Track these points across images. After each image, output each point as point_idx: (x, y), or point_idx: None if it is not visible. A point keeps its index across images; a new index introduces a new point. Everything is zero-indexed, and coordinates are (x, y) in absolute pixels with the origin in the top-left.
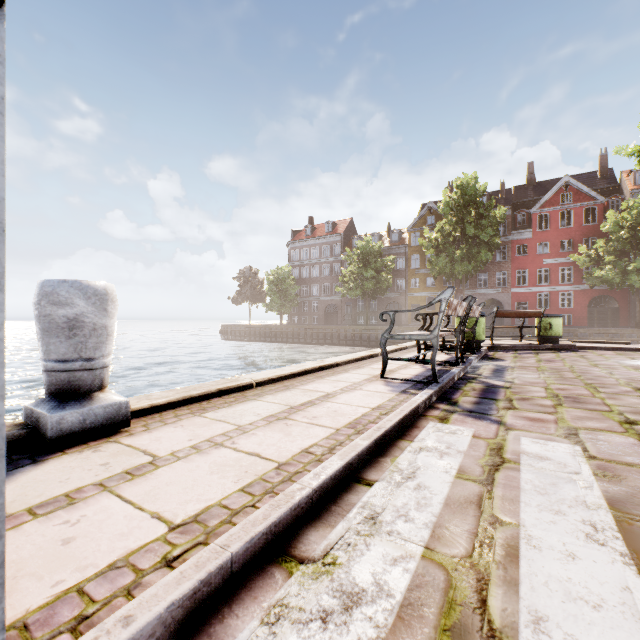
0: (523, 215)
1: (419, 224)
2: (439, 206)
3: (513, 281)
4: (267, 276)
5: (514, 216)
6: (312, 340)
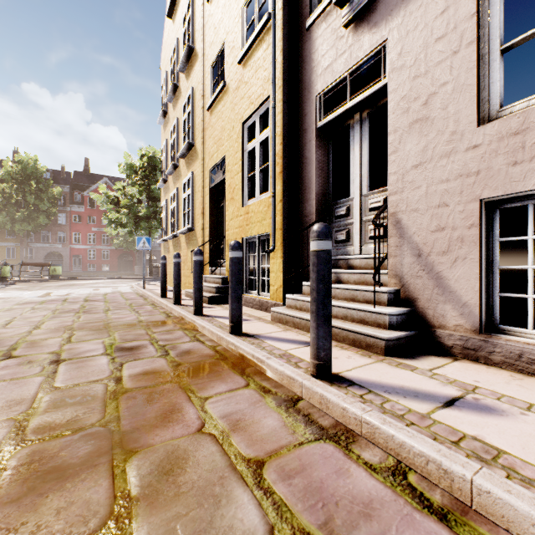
0: (79, 195)
1: None
2: None
3: (71, 240)
4: None
5: (73, 193)
6: None
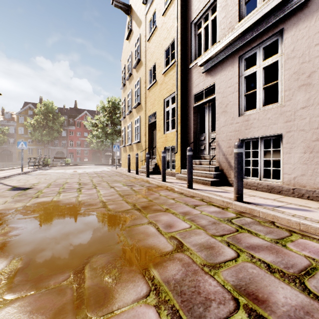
0: (72, 120)
1: (24, 113)
2: (36, 110)
3: (68, 144)
4: None
5: (69, 120)
6: None
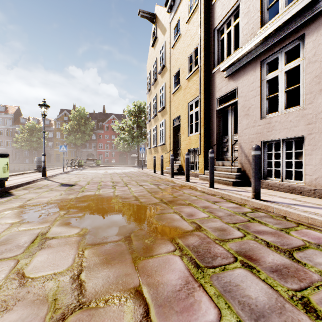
0: (101, 124)
1: (60, 119)
2: (70, 116)
3: (98, 147)
4: None
5: (98, 124)
6: None
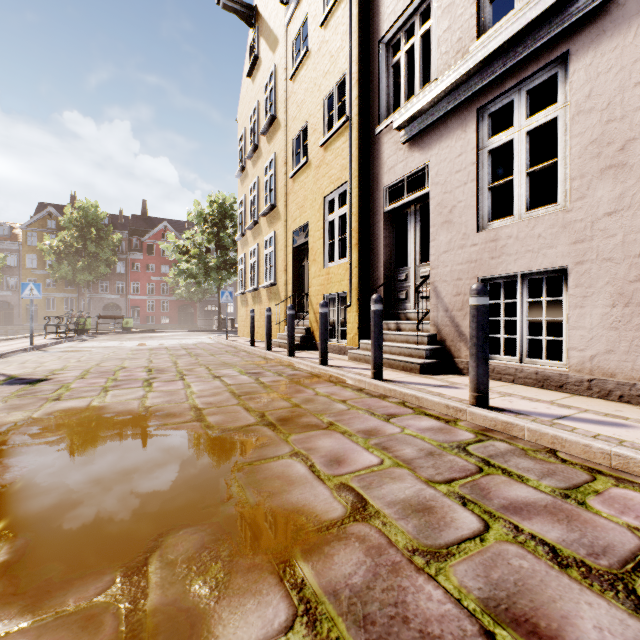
0: (138, 241)
1: (37, 225)
2: (62, 220)
3: (130, 290)
4: None
5: (131, 239)
6: None
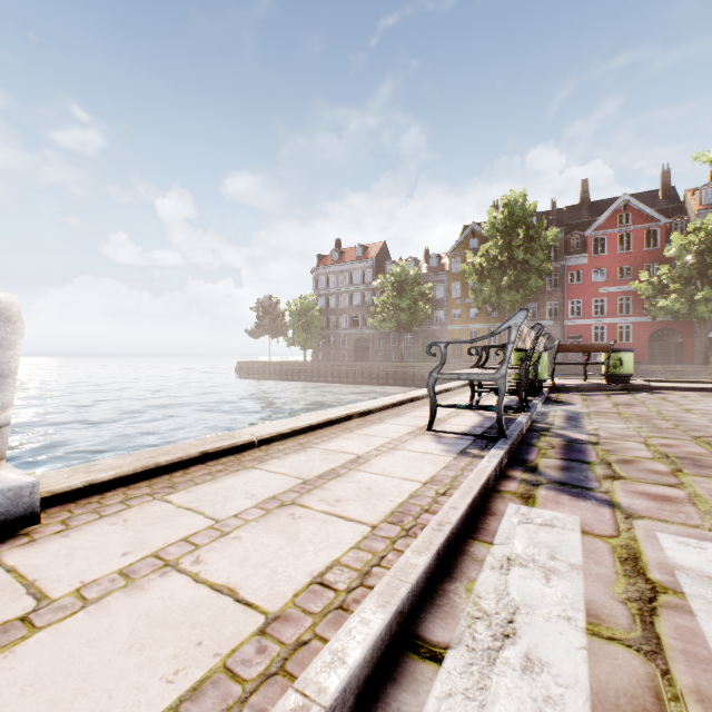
0: (577, 238)
1: (460, 248)
2: (484, 227)
3: (566, 312)
4: (289, 306)
5: (567, 239)
6: (340, 379)
